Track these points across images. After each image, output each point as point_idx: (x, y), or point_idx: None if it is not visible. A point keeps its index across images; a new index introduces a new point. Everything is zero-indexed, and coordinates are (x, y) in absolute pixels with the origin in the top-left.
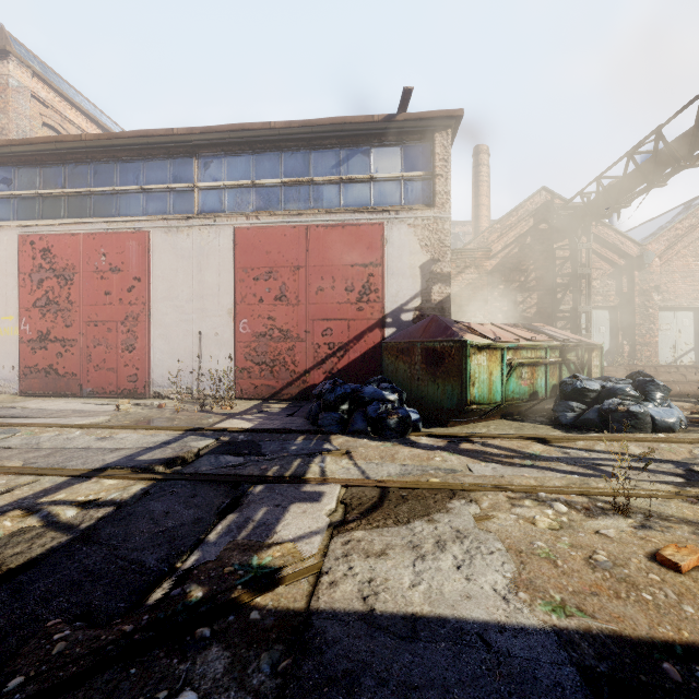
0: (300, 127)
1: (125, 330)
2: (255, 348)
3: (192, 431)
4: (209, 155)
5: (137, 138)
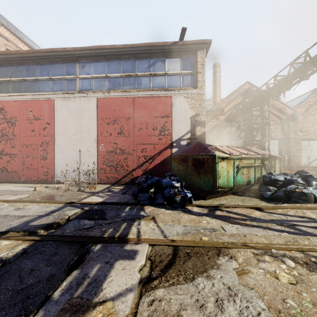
0: (130, 47)
1: (41, 149)
2: (107, 158)
3: (69, 204)
4: (84, 61)
5: (47, 52)
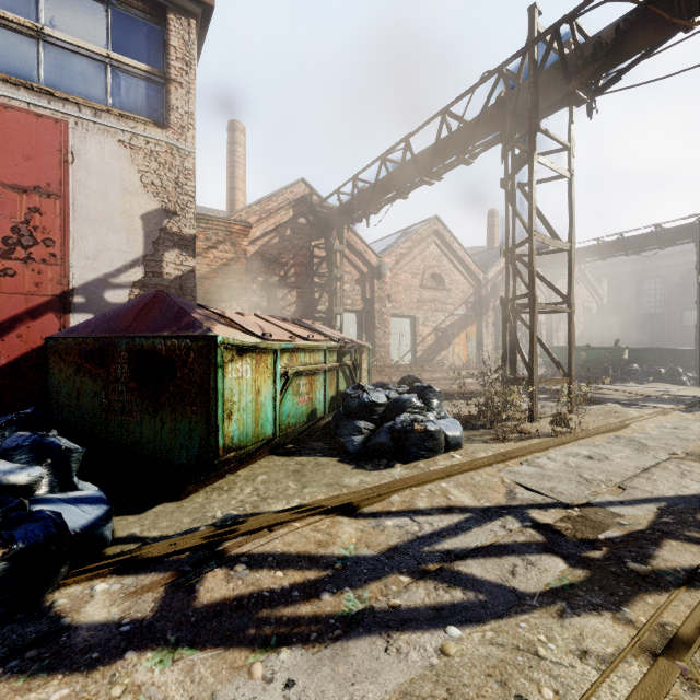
0: None
1: None
2: None
3: None
4: None
5: None
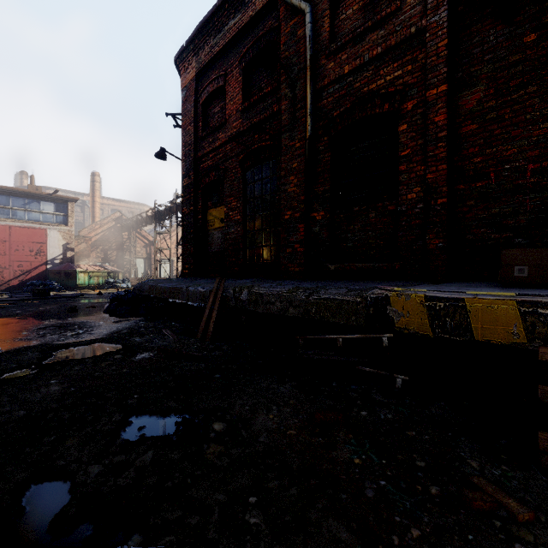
0: (7, 188)
1: None
2: None
3: None
4: None
5: None
